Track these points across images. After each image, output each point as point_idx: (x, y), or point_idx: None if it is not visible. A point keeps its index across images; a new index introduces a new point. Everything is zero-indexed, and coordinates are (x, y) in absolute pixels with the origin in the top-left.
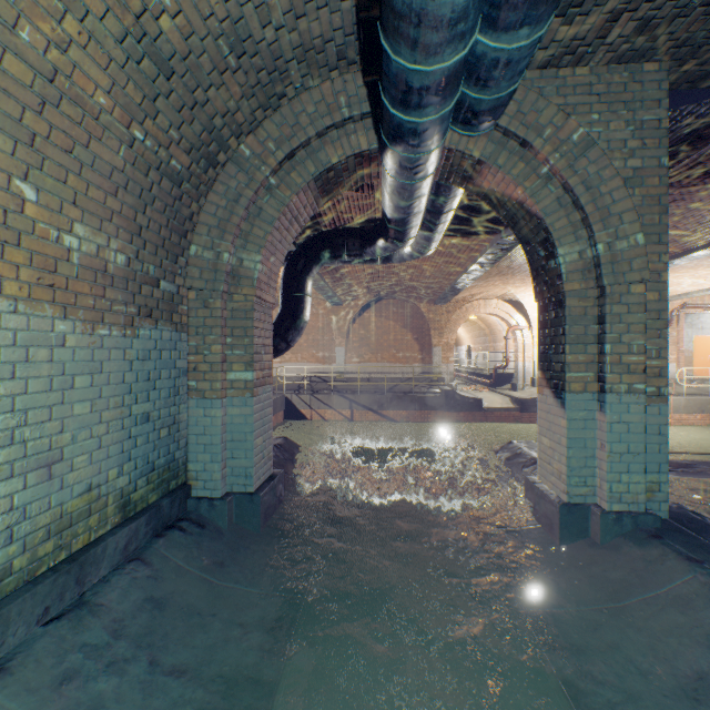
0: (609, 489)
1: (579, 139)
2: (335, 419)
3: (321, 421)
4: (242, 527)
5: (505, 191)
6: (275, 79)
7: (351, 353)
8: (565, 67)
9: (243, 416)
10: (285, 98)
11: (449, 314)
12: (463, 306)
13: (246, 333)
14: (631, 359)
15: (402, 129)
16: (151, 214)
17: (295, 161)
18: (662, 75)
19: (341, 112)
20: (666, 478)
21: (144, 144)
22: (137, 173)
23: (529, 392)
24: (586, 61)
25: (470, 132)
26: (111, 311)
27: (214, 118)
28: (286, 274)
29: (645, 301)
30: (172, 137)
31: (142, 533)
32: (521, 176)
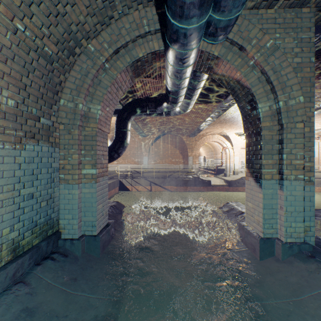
0: (285, 231)
1: (270, 46)
2: (143, 190)
3: (136, 191)
4: (90, 254)
5: (230, 74)
6: (107, 5)
7: (150, 159)
8: (262, 8)
9: (91, 193)
10: (113, 19)
11: (196, 141)
12: (202, 138)
13: (92, 148)
14: (297, 162)
15: (177, 33)
16: (32, 78)
17: (119, 55)
18: (311, 15)
19: (144, 28)
20: (313, 224)
21: (25, 34)
22: (20, 51)
23: (232, 177)
24: (273, 5)
25: (213, 41)
26: (4, 133)
27: (71, 25)
28: (118, 120)
29: (303, 132)
30: (44, 32)
31: (26, 264)
32: (239, 66)
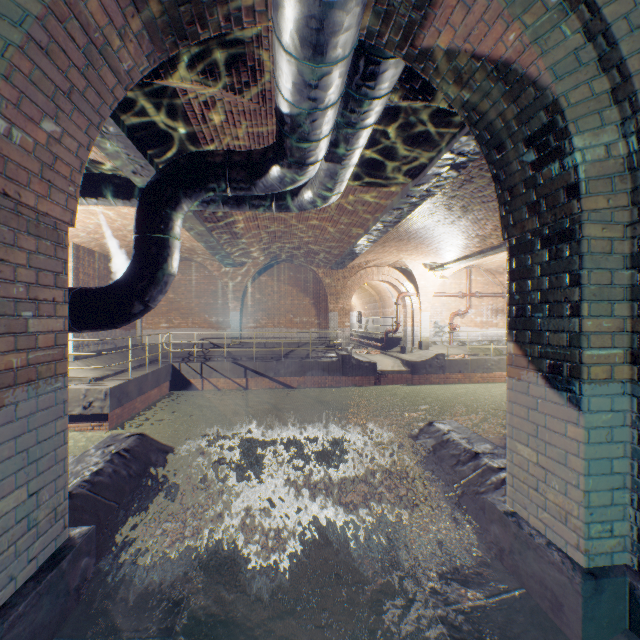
0: None
1: None
2: (229, 388)
3: (213, 390)
4: None
5: (480, 43)
6: None
7: (246, 318)
8: None
9: None
10: None
11: (345, 280)
12: (358, 273)
13: None
14: None
15: None
16: None
17: None
18: None
19: None
20: None
21: None
22: None
23: (418, 354)
24: None
25: None
26: None
27: None
28: (142, 206)
29: None
30: None
31: None
32: (519, 4)
